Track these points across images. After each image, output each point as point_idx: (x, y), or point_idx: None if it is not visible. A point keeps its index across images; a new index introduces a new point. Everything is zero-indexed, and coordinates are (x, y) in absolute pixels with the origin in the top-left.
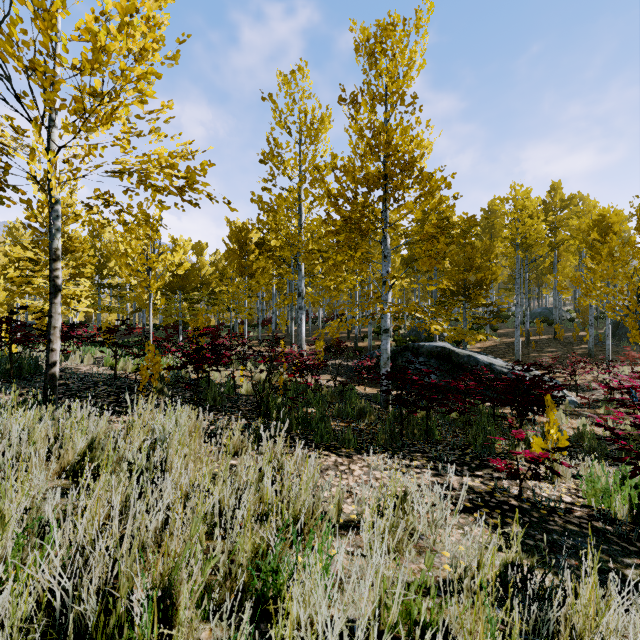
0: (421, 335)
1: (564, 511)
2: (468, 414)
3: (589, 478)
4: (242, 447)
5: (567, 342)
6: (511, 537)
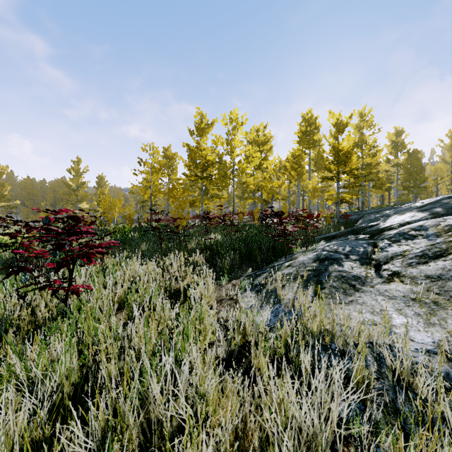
0: None
1: None
2: None
3: None
4: None
5: None
6: None
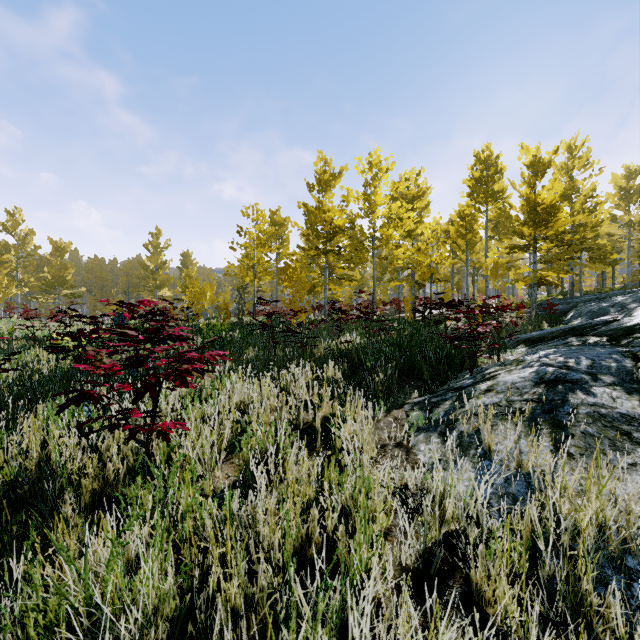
0: None
1: None
2: None
3: None
4: None
5: None
6: None
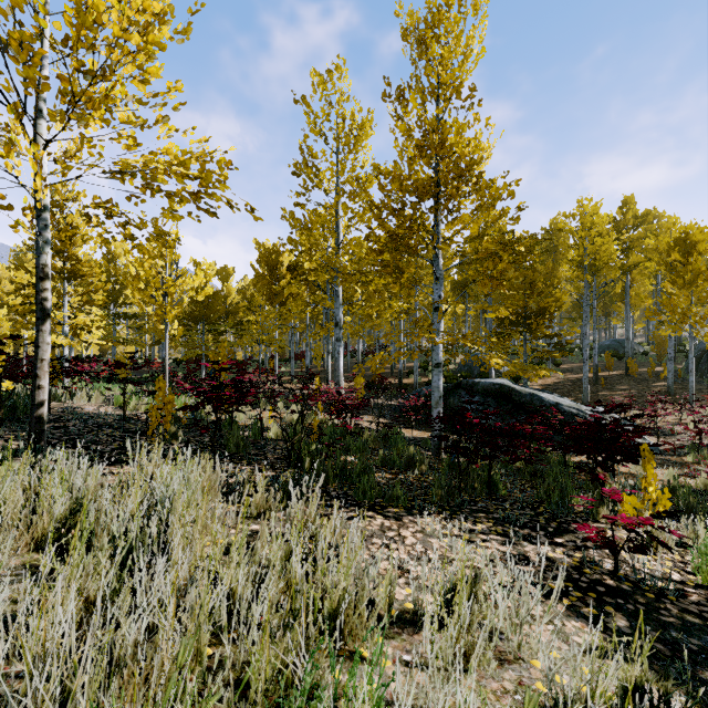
0: (474, 371)
1: (676, 594)
2: (536, 463)
3: (703, 550)
4: (267, 507)
5: (641, 379)
6: (633, 649)
